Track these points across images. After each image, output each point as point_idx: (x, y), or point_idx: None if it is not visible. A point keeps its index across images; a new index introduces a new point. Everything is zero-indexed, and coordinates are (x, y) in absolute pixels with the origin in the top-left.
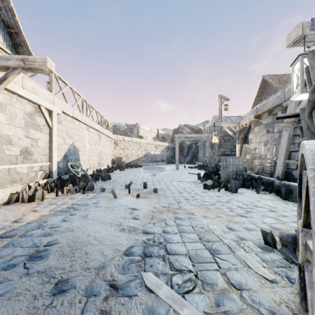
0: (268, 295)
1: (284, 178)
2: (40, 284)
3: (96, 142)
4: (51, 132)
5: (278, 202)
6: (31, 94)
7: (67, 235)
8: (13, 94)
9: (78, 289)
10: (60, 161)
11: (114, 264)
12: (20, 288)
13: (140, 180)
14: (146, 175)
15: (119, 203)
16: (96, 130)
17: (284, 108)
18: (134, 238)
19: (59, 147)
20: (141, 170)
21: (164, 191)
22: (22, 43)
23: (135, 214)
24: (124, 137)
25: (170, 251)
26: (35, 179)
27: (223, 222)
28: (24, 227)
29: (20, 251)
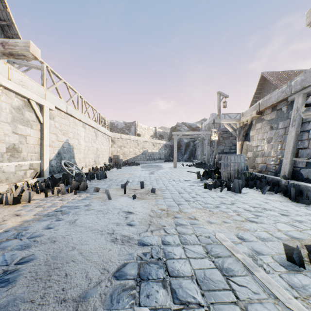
0: None
1: (291, 178)
2: None
3: (92, 139)
4: (42, 128)
5: (288, 204)
6: (18, 86)
7: (47, 248)
8: None
9: None
10: (52, 159)
11: (100, 292)
12: None
13: (137, 179)
14: (144, 173)
15: (114, 205)
16: (92, 127)
17: (290, 103)
18: (128, 253)
19: (52, 145)
20: (139, 168)
21: (162, 191)
22: (15, 36)
23: (130, 219)
24: (121, 134)
25: (172, 272)
26: (24, 179)
27: (231, 229)
28: None
29: None
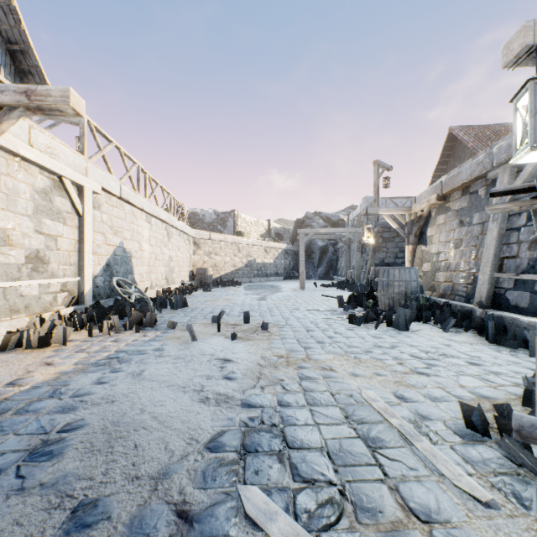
0: (483, 535)
1: (491, 305)
2: (42, 510)
3: (162, 242)
4: (82, 224)
5: (483, 347)
6: (45, 156)
7: (102, 410)
8: (12, 156)
9: (115, 521)
10: (98, 274)
11: (188, 468)
12: (3, 519)
13: (238, 308)
14: (249, 299)
15: (201, 348)
16: (162, 221)
17: (491, 182)
18: (226, 417)
19: (97, 251)
20: (241, 290)
21: (279, 327)
22: (34, 69)
23: (228, 370)
24: (211, 233)
25: (292, 442)
26: (52, 307)
27: (387, 384)
28: (27, 394)
29: (13, 442)
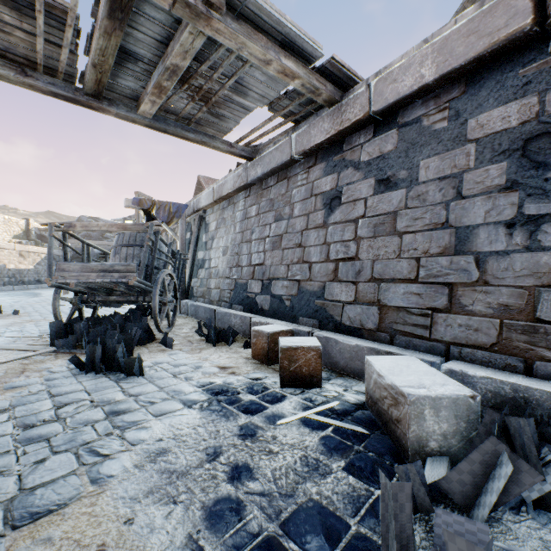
0: None
1: None
2: None
3: None
4: None
5: None
6: None
7: None
8: None
9: None
10: None
11: None
12: None
13: None
14: None
15: None
16: None
17: None
18: None
19: None
20: None
21: (30, 313)
22: None
23: None
24: None
25: (26, 331)
26: None
27: None
28: None
29: None
